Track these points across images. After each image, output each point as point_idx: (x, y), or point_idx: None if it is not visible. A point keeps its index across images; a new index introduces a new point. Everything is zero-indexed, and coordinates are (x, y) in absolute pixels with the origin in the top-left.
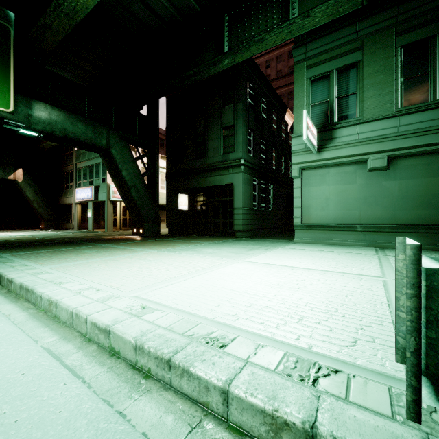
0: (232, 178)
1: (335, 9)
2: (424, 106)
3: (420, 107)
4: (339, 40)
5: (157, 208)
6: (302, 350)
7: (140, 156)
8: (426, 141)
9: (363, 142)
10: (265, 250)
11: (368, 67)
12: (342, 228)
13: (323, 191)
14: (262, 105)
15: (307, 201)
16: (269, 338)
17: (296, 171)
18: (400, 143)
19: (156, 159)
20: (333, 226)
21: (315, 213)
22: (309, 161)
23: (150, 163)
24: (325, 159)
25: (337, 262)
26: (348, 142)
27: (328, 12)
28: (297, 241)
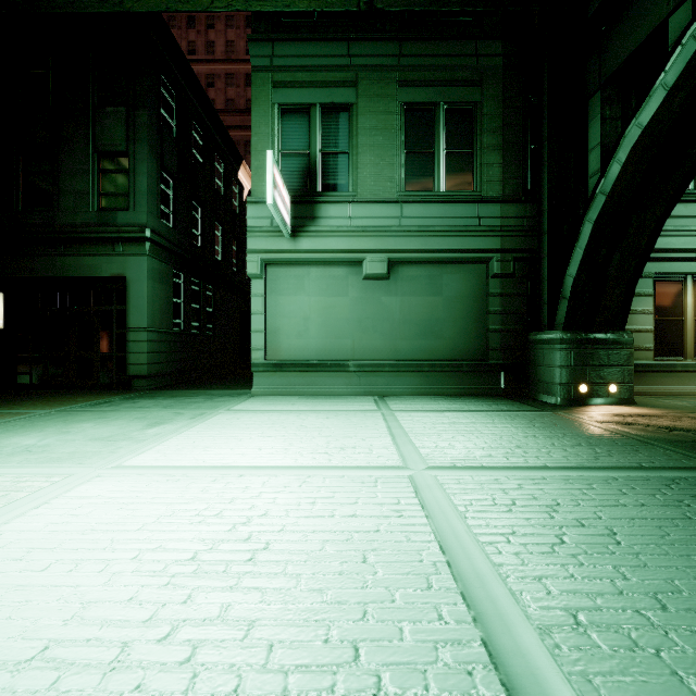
0: (124, 265)
1: None
2: (428, 196)
3: (424, 196)
4: (325, 59)
5: None
6: None
7: None
8: (431, 245)
9: (357, 232)
10: (189, 420)
11: (363, 118)
12: (329, 368)
13: (300, 305)
14: (194, 136)
15: (275, 320)
16: None
17: (256, 266)
18: (403, 242)
19: None
20: (316, 365)
21: (287, 342)
22: (277, 250)
23: None
24: (304, 251)
25: (327, 437)
26: (338, 228)
27: None
28: (257, 393)
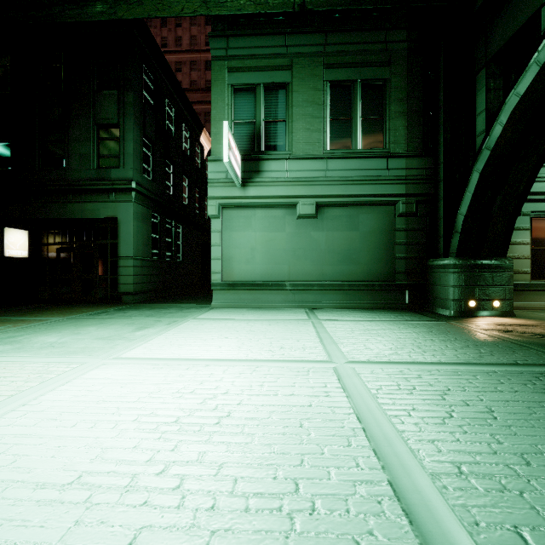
0: (116, 209)
1: None
2: (348, 153)
3: (344, 153)
4: (267, 49)
5: None
6: None
7: None
8: (350, 191)
9: (292, 182)
10: (166, 325)
11: (297, 93)
12: (270, 287)
13: (248, 239)
14: (167, 110)
15: (229, 250)
16: None
17: (215, 209)
18: (328, 189)
19: None
20: (260, 284)
21: (238, 267)
22: (231, 197)
23: None
24: (251, 197)
25: (270, 339)
26: (277, 179)
27: None
28: (216, 306)
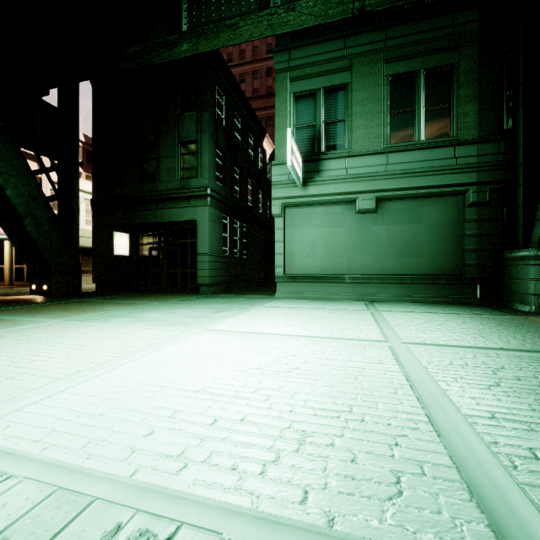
0: (195, 213)
1: (324, 10)
2: (410, 145)
3: (406, 146)
4: (327, 54)
5: (76, 251)
6: (318, 539)
7: (44, 169)
8: (412, 184)
9: (352, 178)
10: (239, 310)
11: (356, 92)
12: (330, 280)
13: (309, 235)
14: (235, 122)
15: (291, 246)
16: (248, 514)
17: (278, 208)
18: (388, 183)
19: (74, 177)
20: (320, 277)
21: (299, 261)
22: (292, 196)
23: (63, 182)
24: (311, 195)
25: (330, 323)
26: (337, 177)
27: (317, 11)
28: (279, 297)
